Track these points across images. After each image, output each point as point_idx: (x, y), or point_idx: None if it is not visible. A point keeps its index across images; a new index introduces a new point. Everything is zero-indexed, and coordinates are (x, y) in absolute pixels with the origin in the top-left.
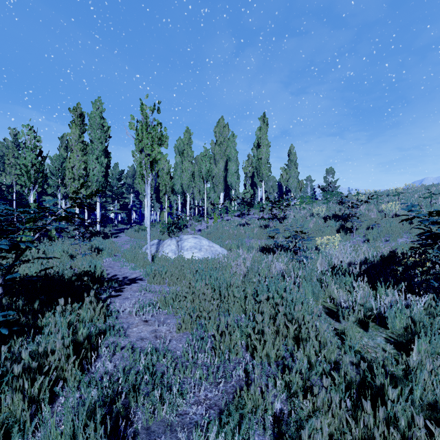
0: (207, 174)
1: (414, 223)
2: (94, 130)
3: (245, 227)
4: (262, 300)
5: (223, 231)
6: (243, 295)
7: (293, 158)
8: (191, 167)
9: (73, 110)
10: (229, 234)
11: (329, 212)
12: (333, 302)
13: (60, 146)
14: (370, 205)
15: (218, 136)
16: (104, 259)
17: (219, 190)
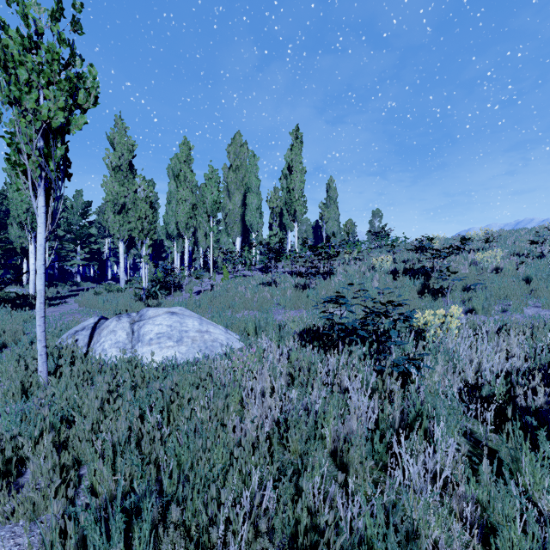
0: (214, 207)
1: (536, 282)
2: None
3: (272, 288)
4: None
5: (236, 294)
6: None
7: (332, 194)
8: (191, 197)
9: None
10: (246, 300)
11: (396, 264)
12: None
13: None
14: (454, 254)
15: (233, 158)
16: None
17: (235, 234)
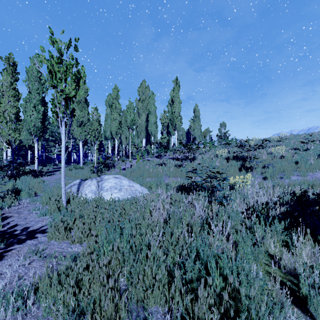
0: (131, 123)
1: (300, 163)
2: (32, 82)
3: (163, 167)
4: (199, 297)
5: (144, 169)
6: (165, 272)
7: (197, 114)
8: (118, 117)
9: (5, 59)
10: (149, 173)
11: (229, 154)
12: (276, 263)
13: (0, 95)
14: (260, 148)
15: (141, 95)
16: (22, 200)
17: (142, 137)
